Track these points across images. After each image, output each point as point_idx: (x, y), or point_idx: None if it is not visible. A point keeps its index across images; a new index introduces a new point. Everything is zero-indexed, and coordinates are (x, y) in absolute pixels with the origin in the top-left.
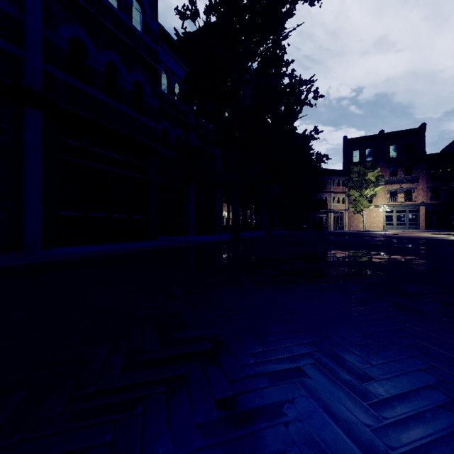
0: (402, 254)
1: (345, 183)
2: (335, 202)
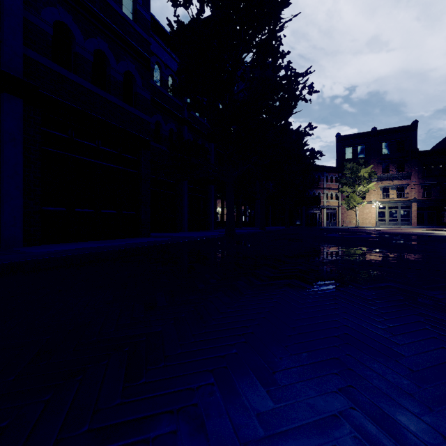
0: (406, 251)
1: (338, 179)
2: (328, 198)
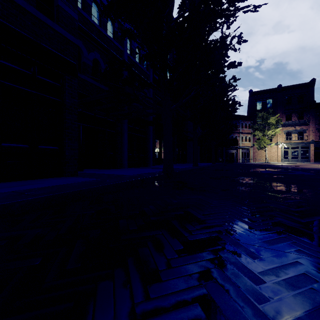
0: None
1: (252, 125)
2: (243, 141)
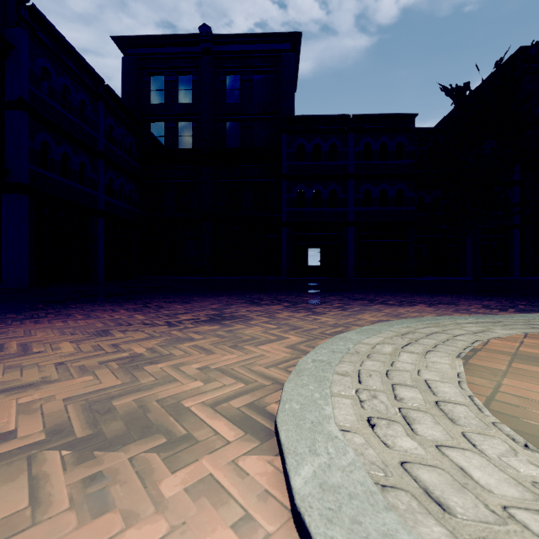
0: None
1: None
2: None
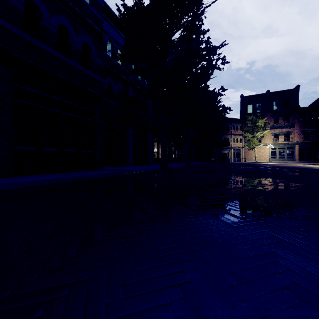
0: (302, 182)
1: (242, 128)
2: (234, 141)
